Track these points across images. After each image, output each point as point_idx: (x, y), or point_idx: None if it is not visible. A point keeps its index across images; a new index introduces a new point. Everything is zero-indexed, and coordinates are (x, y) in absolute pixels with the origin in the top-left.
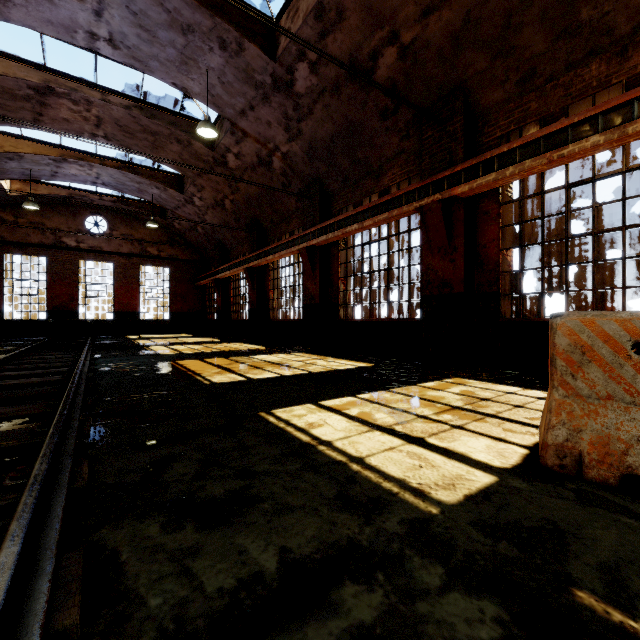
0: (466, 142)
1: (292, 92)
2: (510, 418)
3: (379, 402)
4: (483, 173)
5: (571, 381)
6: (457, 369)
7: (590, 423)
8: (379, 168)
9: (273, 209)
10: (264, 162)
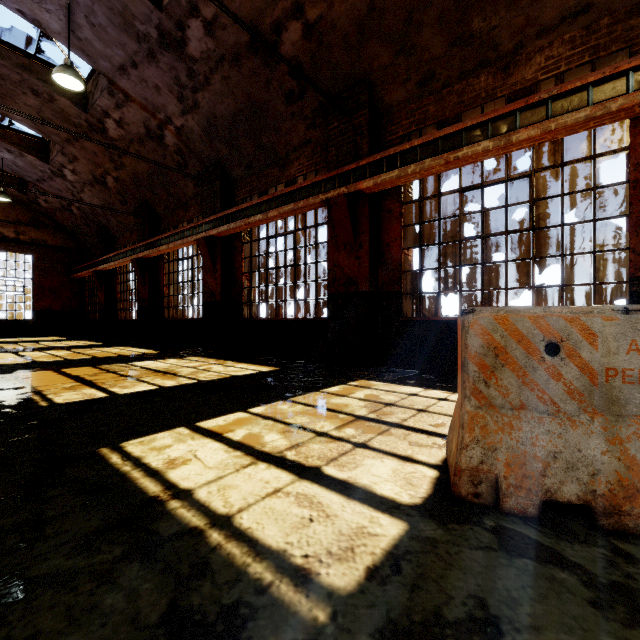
0: (371, 137)
1: (184, 54)
2: (415, 427)
3: (274, 417)
4: (387, 169)
5: (484, 389)
6: (362, 370)
7: (505, 439)
8: (285, 157)
9: (168, 192)
10: (154, 135)
